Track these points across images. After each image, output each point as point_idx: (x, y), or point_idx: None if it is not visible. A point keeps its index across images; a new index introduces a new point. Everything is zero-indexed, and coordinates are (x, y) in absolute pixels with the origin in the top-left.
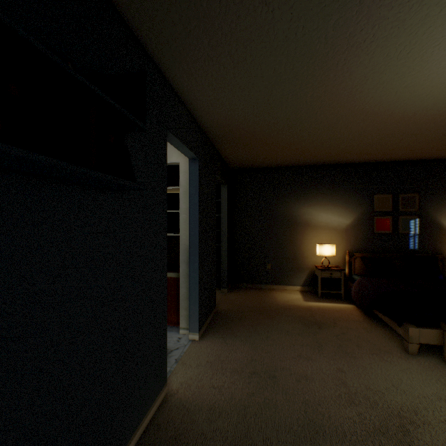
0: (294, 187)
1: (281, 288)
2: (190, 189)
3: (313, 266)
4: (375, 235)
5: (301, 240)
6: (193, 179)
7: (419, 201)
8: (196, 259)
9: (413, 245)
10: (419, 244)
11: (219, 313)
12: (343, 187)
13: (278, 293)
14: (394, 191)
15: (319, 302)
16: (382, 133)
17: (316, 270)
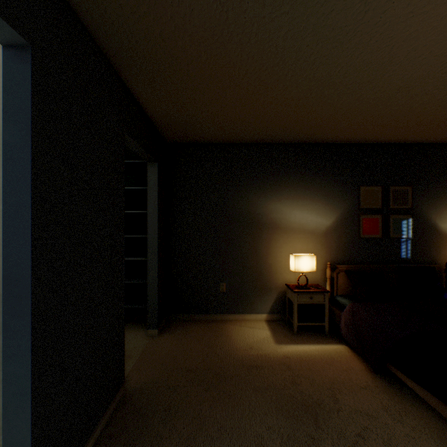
0: (258, 172)
1: (240, 317)
2: (7, 130)
3: (284, 285)
4: (361, 241)
5: (268, 249)
6: (16, 103)
7: (413, 195)
8: (26, 326)
9: (406, 253)
10: (413, 251)
11: (127, 402)
12: (323, 175)
13: (236, 328)
14: (384, 183)
15: (297, 343)
16: (412, 71)
17: (289, 291)
